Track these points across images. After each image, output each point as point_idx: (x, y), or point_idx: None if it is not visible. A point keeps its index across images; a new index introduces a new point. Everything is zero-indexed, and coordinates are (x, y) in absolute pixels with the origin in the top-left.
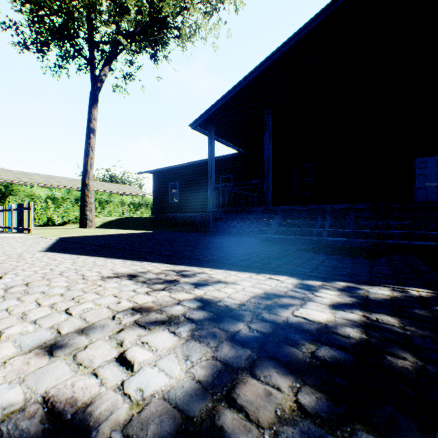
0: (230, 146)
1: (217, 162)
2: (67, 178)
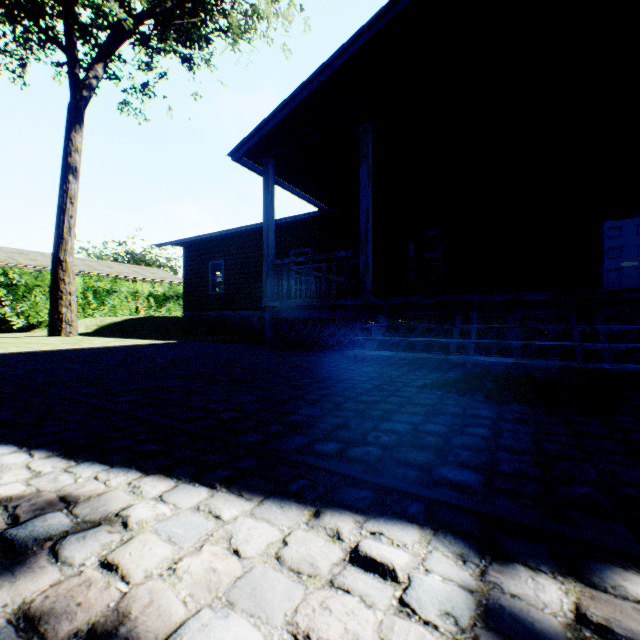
0: (304, 198)
1: (287, 228)
2: (49, 254)
